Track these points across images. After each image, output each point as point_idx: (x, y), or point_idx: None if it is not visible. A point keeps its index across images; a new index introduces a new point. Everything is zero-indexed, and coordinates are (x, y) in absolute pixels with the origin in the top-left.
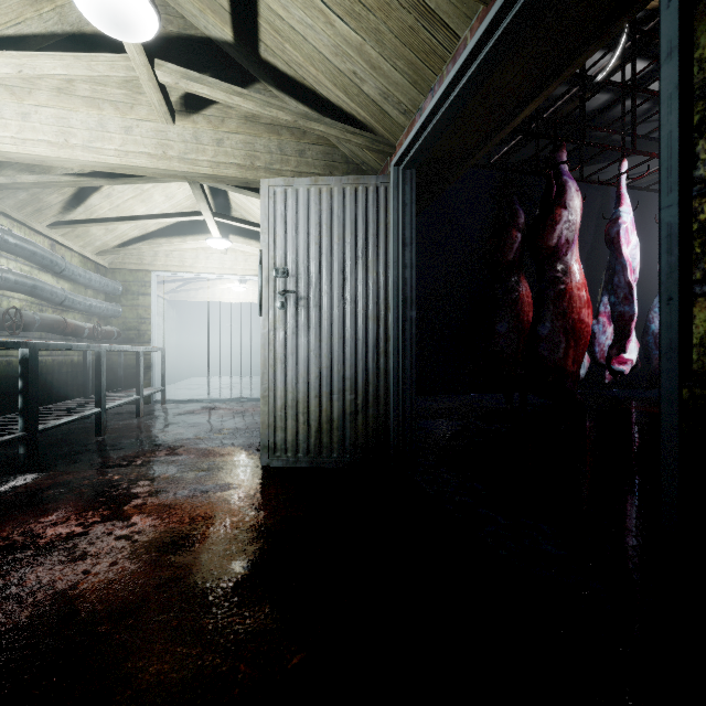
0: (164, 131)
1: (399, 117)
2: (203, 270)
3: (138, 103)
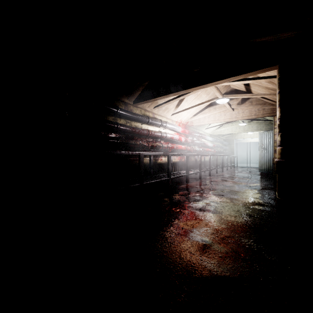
0: (244, 127)
1: None
2: (246, 138)
3: None
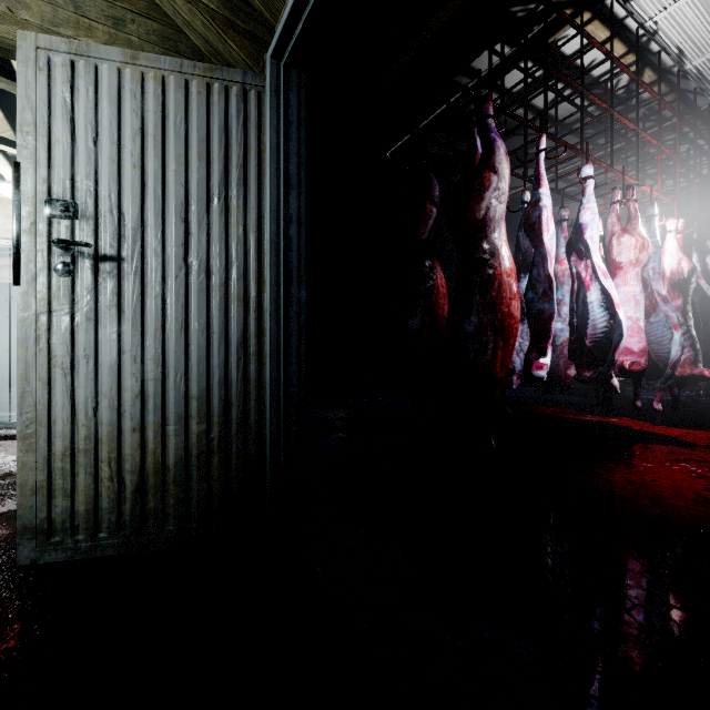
0: None
1: None
2: None
3: None
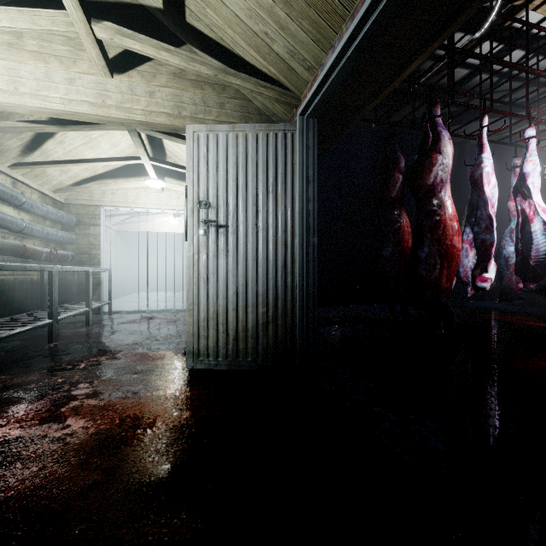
0: (103, 83)
1: (304, 73)
2: (143, 206)
3: (80, 58)
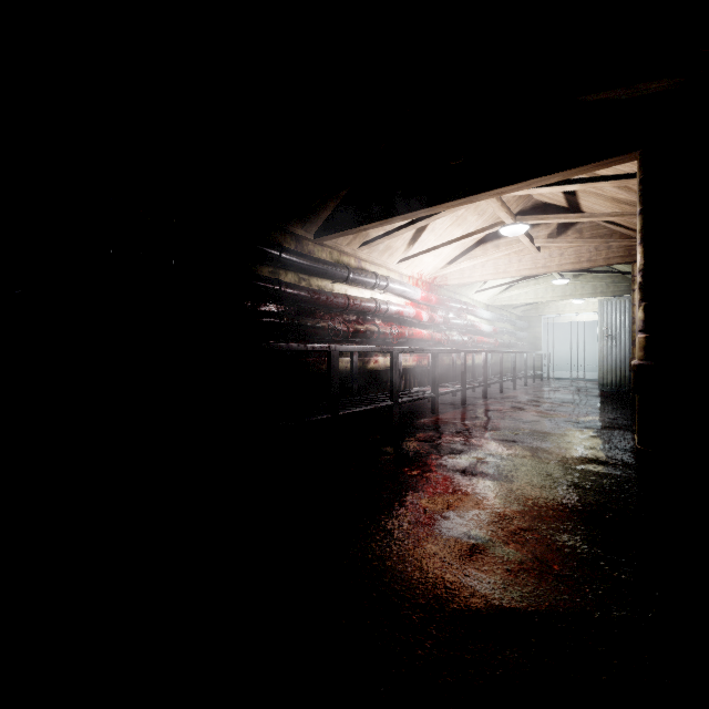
0: (564, 288)
1: None
2: (568, 312)
3: None
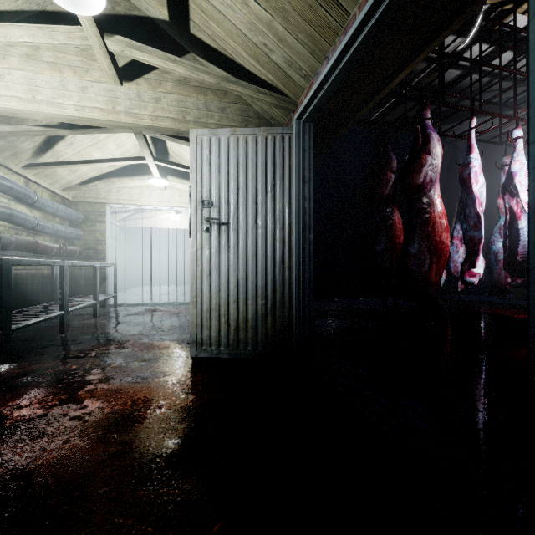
0: (113, 91)
1: (300, 80)
2: (147, 203)
3: (92, 68)
